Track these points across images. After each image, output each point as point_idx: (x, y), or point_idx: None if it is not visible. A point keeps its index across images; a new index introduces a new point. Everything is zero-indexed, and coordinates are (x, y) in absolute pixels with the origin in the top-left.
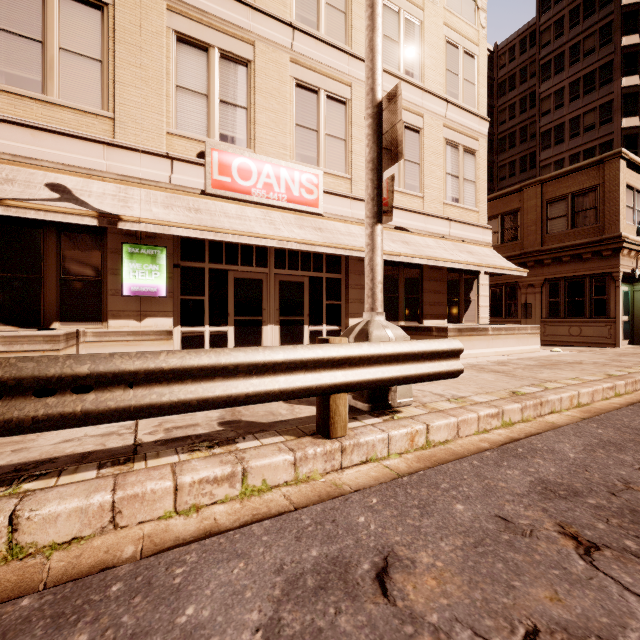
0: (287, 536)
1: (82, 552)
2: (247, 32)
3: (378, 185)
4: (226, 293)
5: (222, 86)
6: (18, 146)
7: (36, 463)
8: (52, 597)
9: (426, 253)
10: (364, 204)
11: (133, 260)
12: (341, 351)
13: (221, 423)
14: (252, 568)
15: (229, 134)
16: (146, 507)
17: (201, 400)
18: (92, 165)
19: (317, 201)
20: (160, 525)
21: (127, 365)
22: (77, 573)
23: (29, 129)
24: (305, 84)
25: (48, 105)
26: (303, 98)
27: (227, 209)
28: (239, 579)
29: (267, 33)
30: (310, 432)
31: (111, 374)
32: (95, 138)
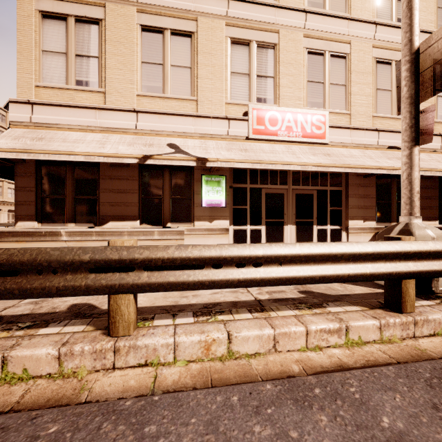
0: (419, 382)
1: (266, 362)
2: (274, 25)
3: (416, 115)
4: (260, 203)
5: (258, 66)
6: (153, 125)
7: (211, 304)
8: (281, 387)
9: (421, 166)
10: (361, 132)
11: (207, 185)
12: (413, 247)
13: (300, 292)
14: (409, 400)
15: (262, 97)
16: (291, 341)
17: (321, 276)
18: (187, 130)
19: (324, 134)
20: (302, 355)
21: (281, 251)
22: (274, 375)
23: (157, 115)
24: (314, 50)
25: (165, 99)
26: (313, 61)
27: (263, 147)
28: (406, 406)
29: (287, 22)
30: (377, 306)
31: (273, 256)
32: (188, 114)
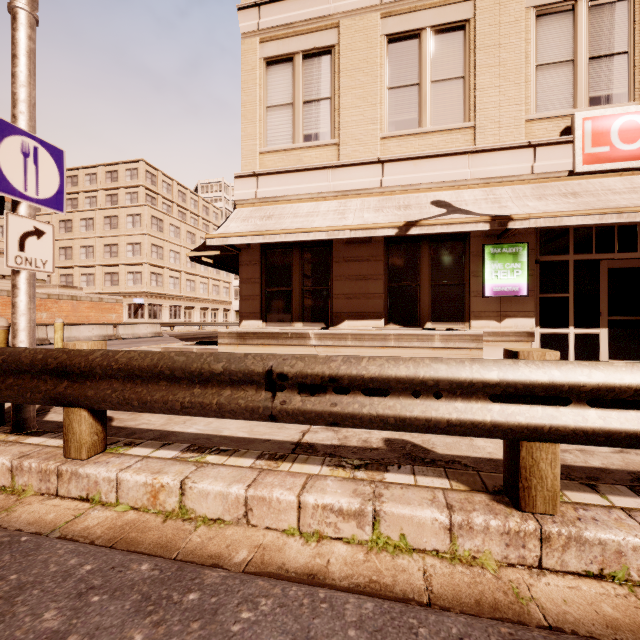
0: None
1: None
2: None
3: None
4: (596, 288)
5: (592, 40)
6: (405, 178)
7: None
8: None
9: None
10: None
11: (494, 260)
12: None
13: None
14: None
15: (602, 94)
16: None
17: None
18: (458, 177)
19: None
20: None
21: None
22: None
23: (412, 161)
24: None
25: (422, 136)
26: None
27: (609, 185)
28: None
29: None
30: None
31: None
32: (460, 151)
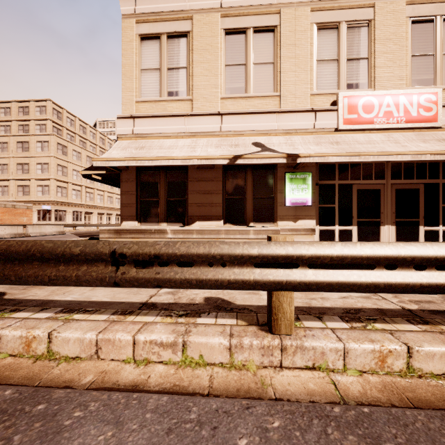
0: None
1: None
2: None
3: None
4: (350, 201)
5: (348, 48)
6: (236, 126)
7: (352, 310)
8: None
9: None
10: None
11: (292, 183)
12: None
13: None
14: None
15: (353, 82)
16: None
17: None
18: (270, 127)
19: (435, 116)
20: None
21: None
22: None
23: (241, 115)
24: (421, 18)
25: (248, 99)
26: (419, 31)
27: (356, 138)
28: None
29: None
30: None
31: None
32: (271, 111)
